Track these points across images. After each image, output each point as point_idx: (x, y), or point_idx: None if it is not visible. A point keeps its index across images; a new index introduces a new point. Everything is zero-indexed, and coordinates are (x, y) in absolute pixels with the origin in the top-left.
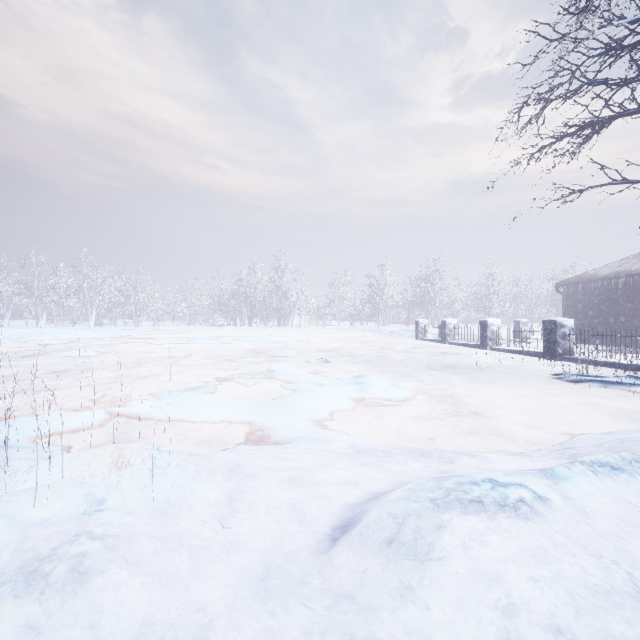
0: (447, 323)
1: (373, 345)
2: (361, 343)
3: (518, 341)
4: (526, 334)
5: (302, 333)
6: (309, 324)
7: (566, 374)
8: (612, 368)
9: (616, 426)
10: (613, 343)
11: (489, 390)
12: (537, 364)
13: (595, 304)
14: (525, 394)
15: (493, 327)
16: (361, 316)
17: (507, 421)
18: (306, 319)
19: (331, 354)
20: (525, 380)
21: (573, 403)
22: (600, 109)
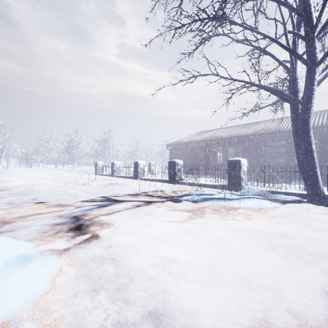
0: (115, 164)
1: (61, 180)
2: (50, 179)
3: (151, 173)
4: (154, 170)
5: (3, 173)
6: (19, 166)
7: (191, 195)
8: (203, 187)
9: (282, 262)
10: (189, 173)
11: (152, 225)
12: (168, 188)
13: (182, 155)
14: (183, 225)
15: (141, 166)
16: (63, 161)
17: (197, 304)
18: (16, 162)
19: (9, 192)
20: (171, 204)
21: (222, 230)
22: (216, 10)
